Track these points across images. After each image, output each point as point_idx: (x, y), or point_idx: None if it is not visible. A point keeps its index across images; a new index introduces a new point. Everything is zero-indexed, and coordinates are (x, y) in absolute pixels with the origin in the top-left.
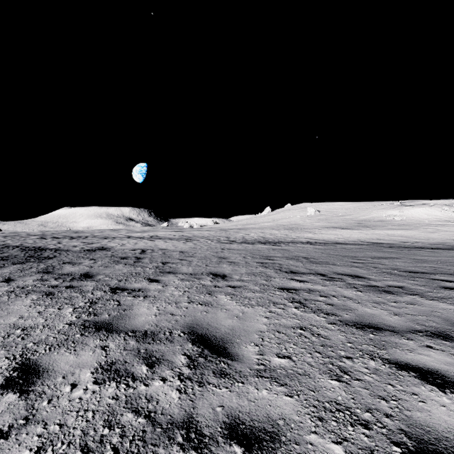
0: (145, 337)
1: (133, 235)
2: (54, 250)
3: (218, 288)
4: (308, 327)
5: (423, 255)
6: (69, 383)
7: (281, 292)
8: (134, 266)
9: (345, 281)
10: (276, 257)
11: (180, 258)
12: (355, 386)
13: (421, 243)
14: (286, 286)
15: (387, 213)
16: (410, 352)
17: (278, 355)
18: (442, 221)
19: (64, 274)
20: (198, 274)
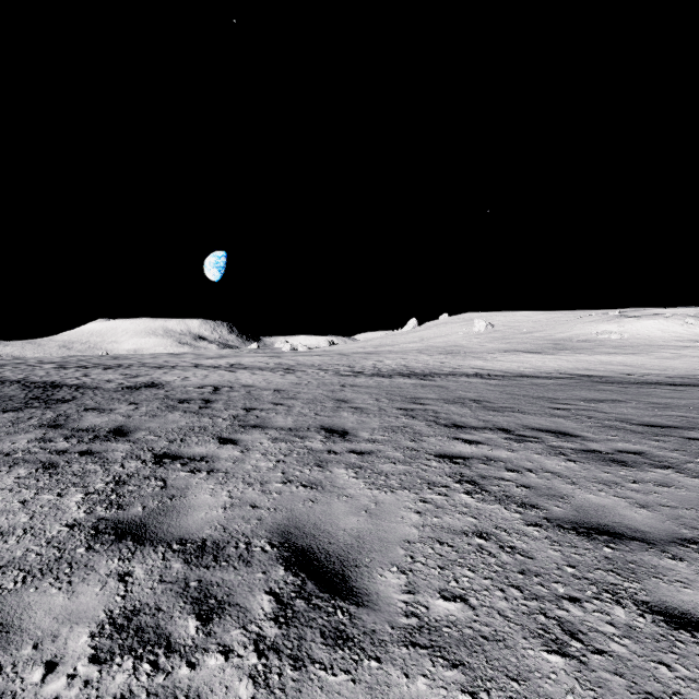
0: (201, 553)
1: (204, 362)
2: (74, 388)
3: (334, 455)
4: (493, 532)
5: (662, 395)
6: (44, 660)
7: (441, 463)
8: (198, 415)
9: (545, 443)
10: (428, 400)
11: (274, 401)
12: (597, 667)
13: (655, 376)
14: (447, 451)
15: (599, 329)
16: (685, 588)
17: (442, 594)
18: (685, 341)
19: (83, 429)
20: (301, 429)
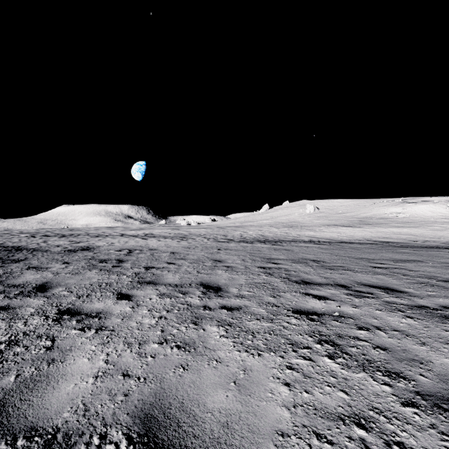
0: None
1: (128, 233)
2: (31, 251)
3: (208, 311)
4: (371, 417)
5: (447, 256)
6: None
7: (299, 319)
8: (110, 272)
9: (380, 299)
10: (280, 260)
11: (169, 261)
12: None
13: (433, 242)
14: (302, 307)
15: (389, 211)
16: None
17: None
18: (448, 219)
19: (15, 285)
20: (185, 285)
